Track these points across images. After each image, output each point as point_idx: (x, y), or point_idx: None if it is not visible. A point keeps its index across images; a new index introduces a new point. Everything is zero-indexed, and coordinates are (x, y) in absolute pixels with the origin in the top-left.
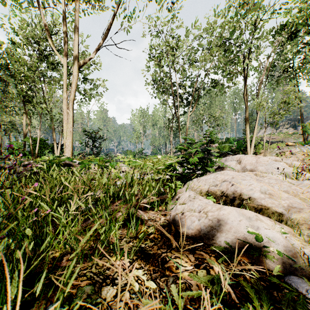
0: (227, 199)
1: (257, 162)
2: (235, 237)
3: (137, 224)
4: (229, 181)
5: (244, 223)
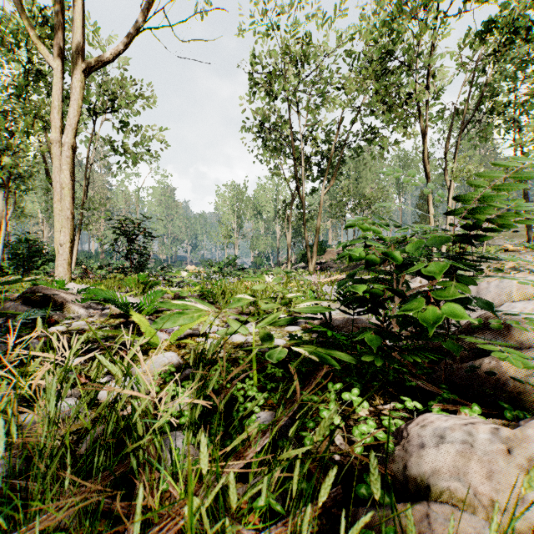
0: None
1: None
2: None
3: None
4: None
5: None
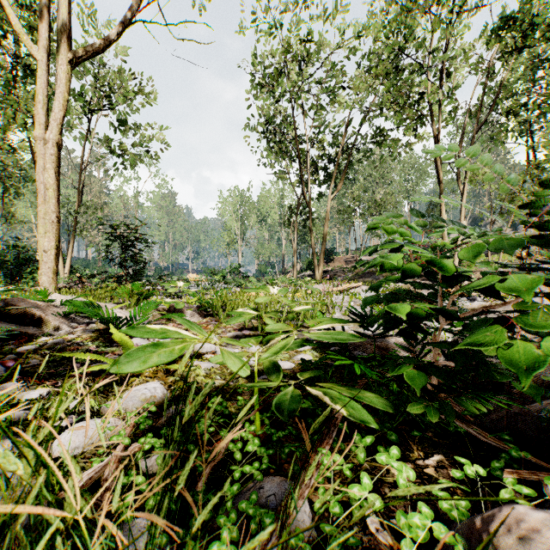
0: None
1: None
2: None
3: None
4: None
5: None
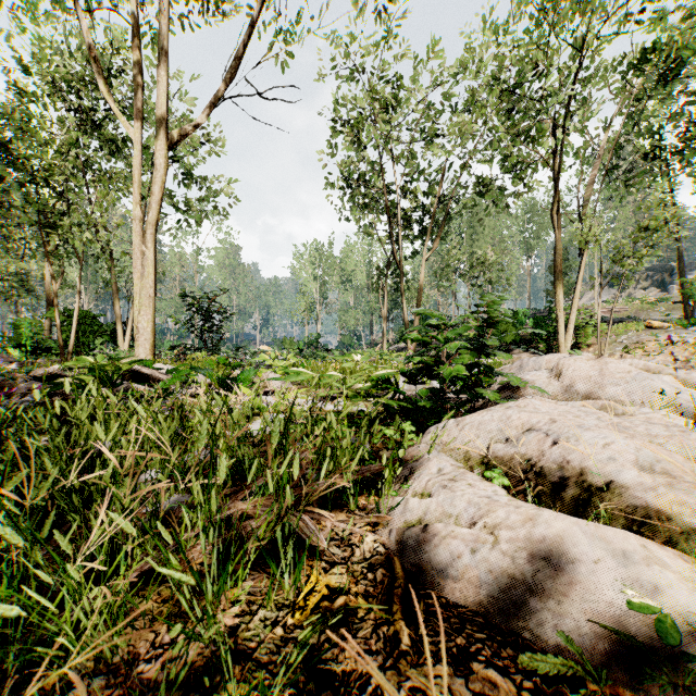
0: (544, 482)
1: (602, 373)
2: (586, 616)
3: (299, 564)
4: (545, 430)
5: (611, 571)
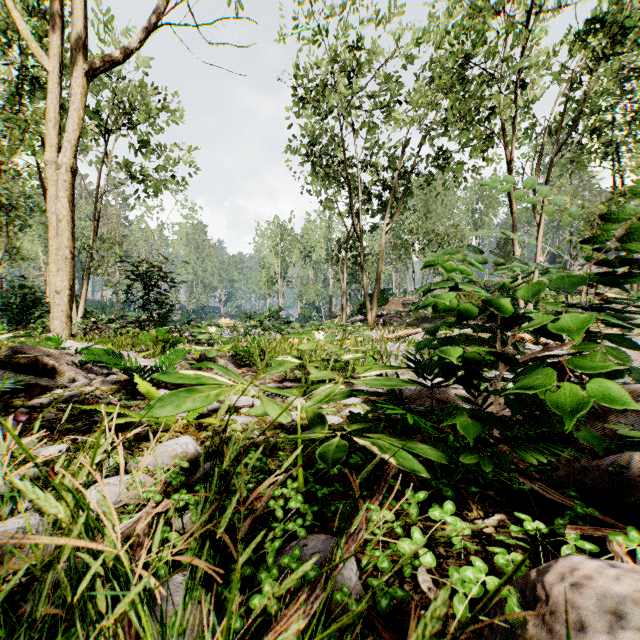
0: None
1: None
2: None
3: None
4: None
5: None
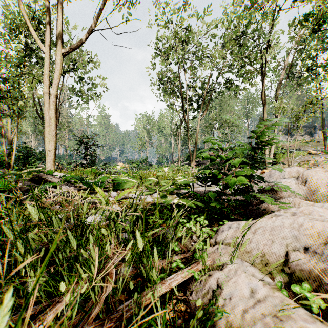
0: None
1: None
2: None
3: None
4: None
5: None
